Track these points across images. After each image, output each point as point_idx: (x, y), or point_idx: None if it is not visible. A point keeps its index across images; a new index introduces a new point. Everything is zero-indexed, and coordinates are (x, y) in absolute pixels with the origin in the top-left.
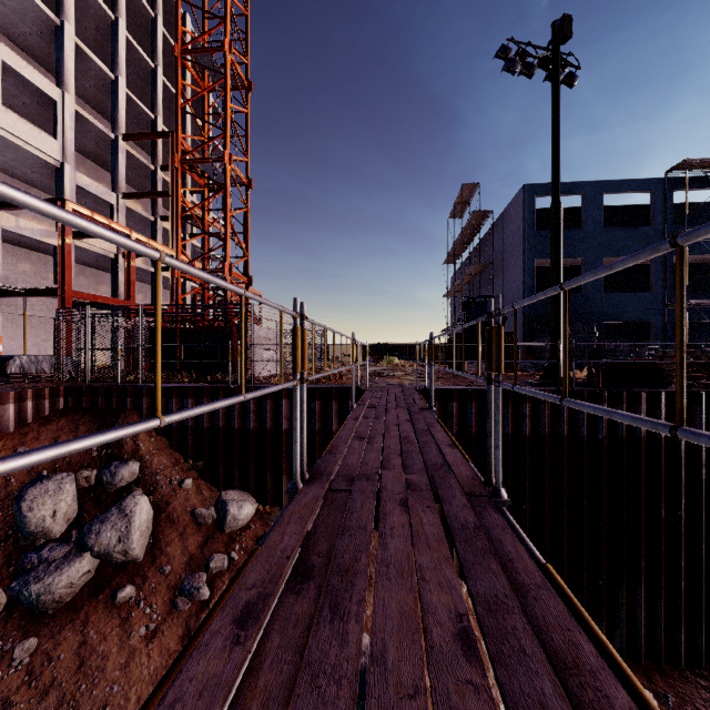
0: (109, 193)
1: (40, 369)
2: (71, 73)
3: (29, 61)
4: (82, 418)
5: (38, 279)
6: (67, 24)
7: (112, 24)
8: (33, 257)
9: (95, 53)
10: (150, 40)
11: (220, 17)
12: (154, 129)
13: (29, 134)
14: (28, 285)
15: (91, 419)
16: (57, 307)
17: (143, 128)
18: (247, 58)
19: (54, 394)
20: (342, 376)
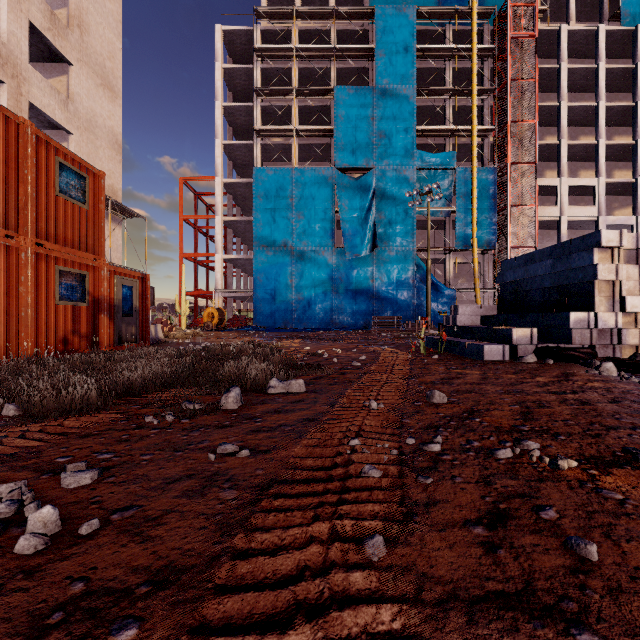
0: (629, 218)
1: None
2: (603, 165)
3: (583, 164)
4: None
5: None
6: (600, 141)
7: (632, 109)
8: None
9: (625, 125)
10: None
11: None
12: None
13: (580, 212)
14: None
15: None
16: None
17: None
18: None
19: None
20: None
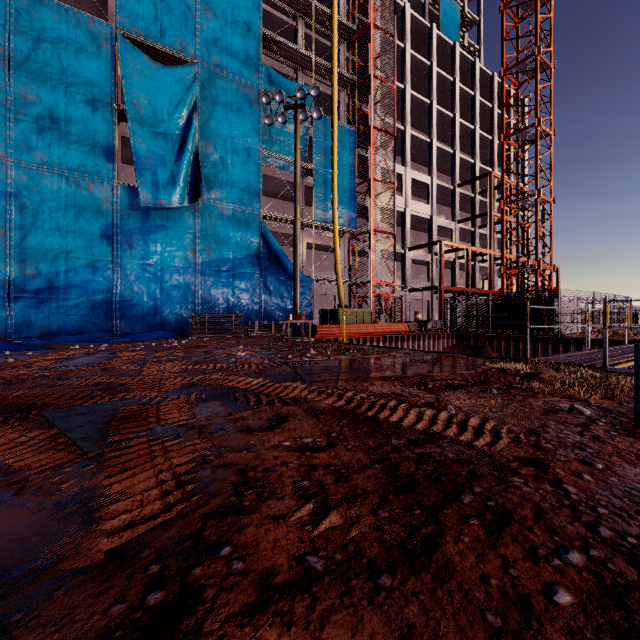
0: (450, 223)
1: (437, 326)
2: (435, 165)
3: (412, 164)
4: (465, 349)
5: (415, 279)
6: (433, 140)
7: (451, 120)
8: (413, 268)
9: (439, 138)
10: (469, 109)
11: (531, 105)
12: (473, 169)
13: (419, 208)
14: (419, 284)
15: (469, 349)
16: (429, 294)
17: (465, 170)
18: (551, 114)
19: (452, 337)
20: (635, 334)
